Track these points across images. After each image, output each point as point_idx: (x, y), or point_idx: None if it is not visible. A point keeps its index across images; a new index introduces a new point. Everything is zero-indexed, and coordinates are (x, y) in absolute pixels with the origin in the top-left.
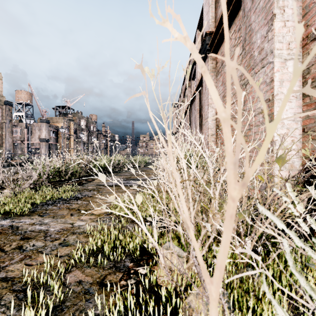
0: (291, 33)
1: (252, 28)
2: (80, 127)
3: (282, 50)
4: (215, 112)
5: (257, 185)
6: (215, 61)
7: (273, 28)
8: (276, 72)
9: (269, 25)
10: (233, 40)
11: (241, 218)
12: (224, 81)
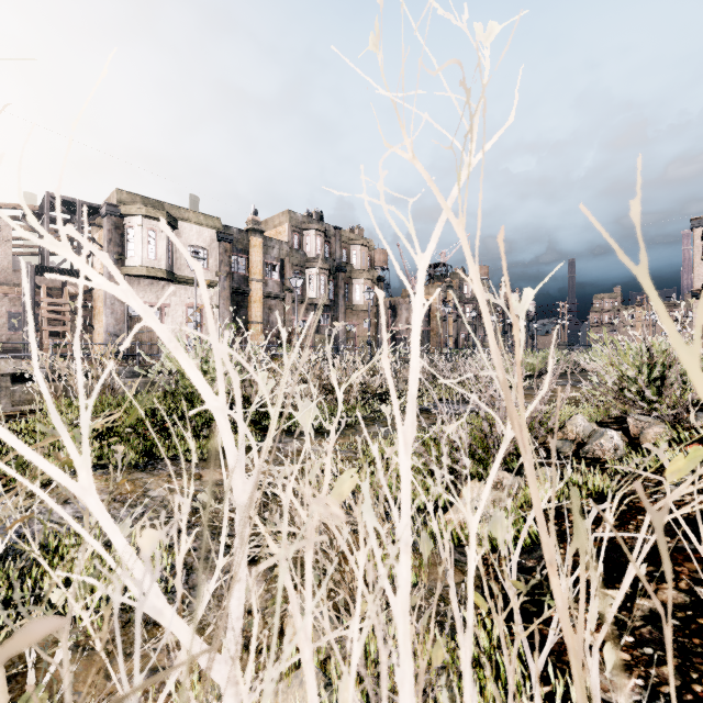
0: None
1: None
2: (462, 297)
3: None
4: None
5: None
6: None
7: None
8: None
9: None
10: None
11: None
12: None
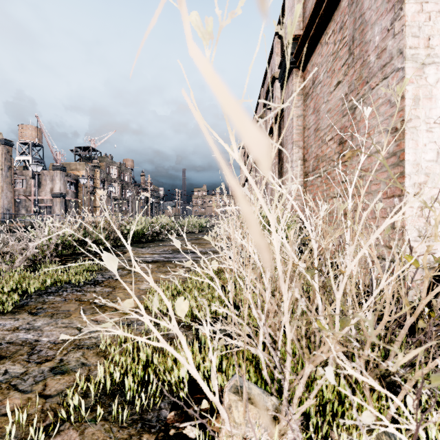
0: (432, 22)
1: (366, 19)
2: (109, 177)
3: (418, 48)
4: (303, 154)
5: (401, 273)
6: (302, 79)
7: (403, 15)
8: (408, 85)
9: (397, 11)
10: (331, 45)
11: (437, 385)
12: (317, 107)
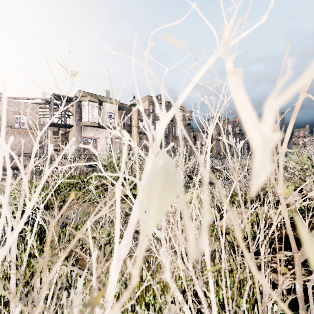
0: None
1: None
2: (227, 131)
3: None
4: None
5: None
6: None
7: None
8: None
9: None
10: None
11: None
12: None
